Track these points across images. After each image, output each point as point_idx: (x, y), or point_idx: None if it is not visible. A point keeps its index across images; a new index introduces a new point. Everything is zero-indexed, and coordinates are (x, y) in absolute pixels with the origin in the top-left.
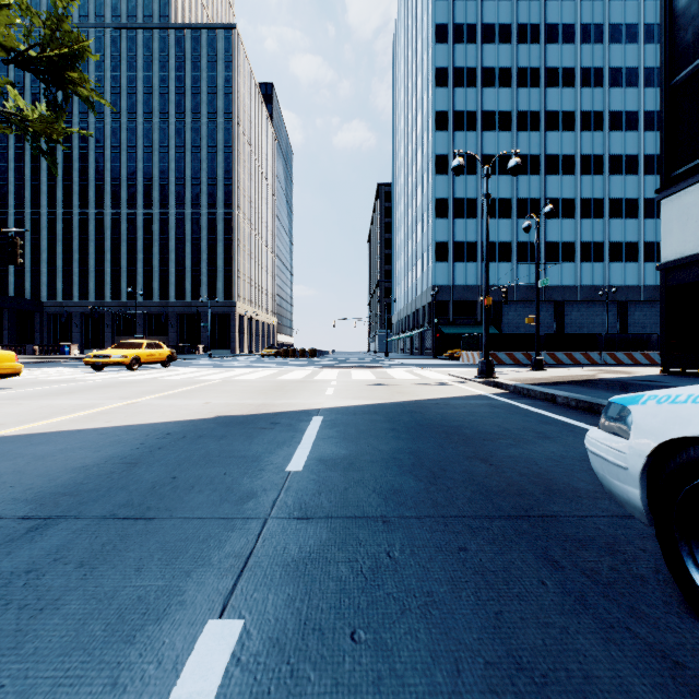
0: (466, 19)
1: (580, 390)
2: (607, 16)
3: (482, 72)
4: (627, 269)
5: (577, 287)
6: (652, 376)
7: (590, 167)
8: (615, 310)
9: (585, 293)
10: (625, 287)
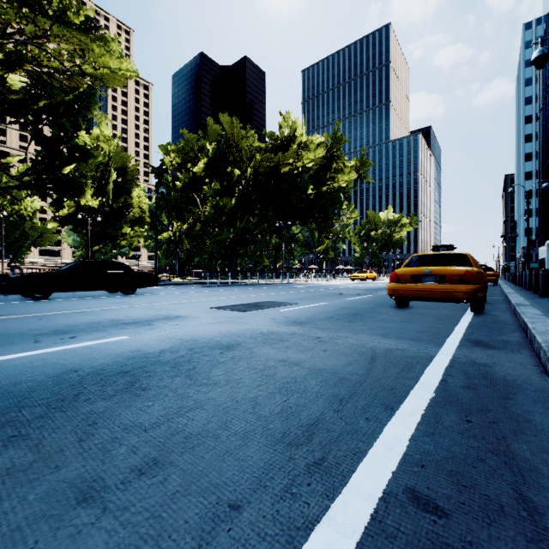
0: None
1: None
2: None
3: None
4: None
5: None
6: None
7: None
8: None
9: None
10: None
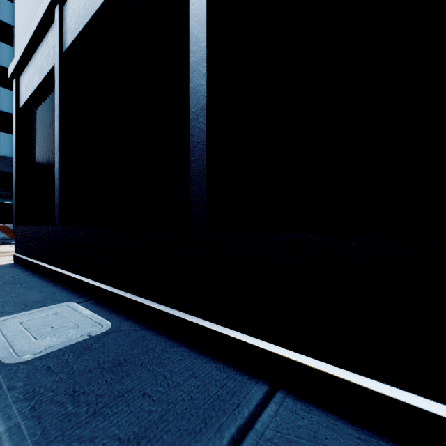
0: None
1: None
2: None
3: None
4: None
5: None
6: None
7: None
8: None
9: None
10: None
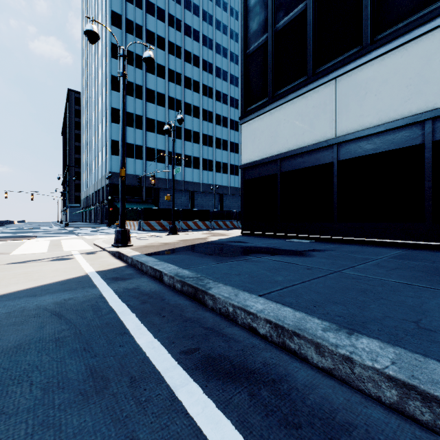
0: None
1: (192, 259)
2: (215, 37)
3: (146, 32)
4: (223, 177)
5: (200, 184)
6: (238, 237)
7: (207, 117)
8: (218, 198)
9: (205, 187)
10: (222, 186)
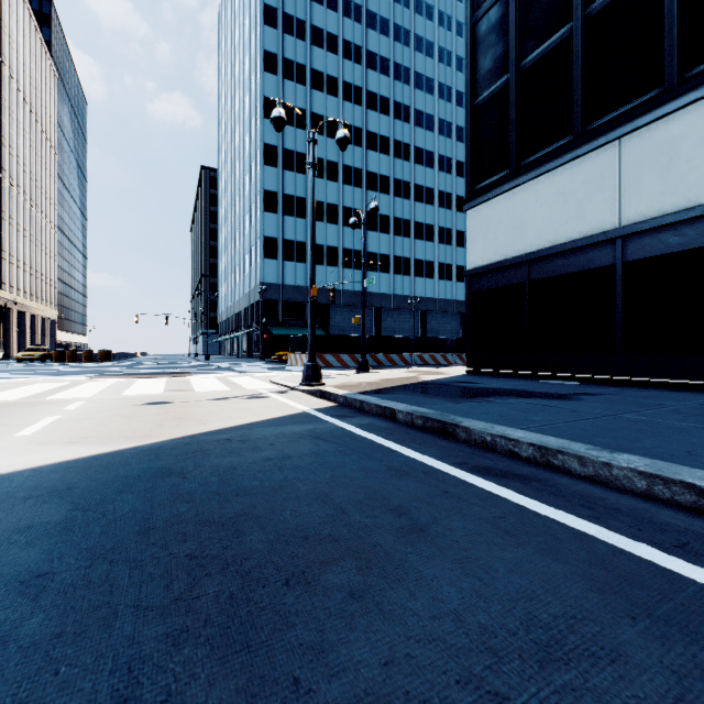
0: (296, 12)
1: (418, 399)
2: (413, 64)
3: (311, 73)
4: (427, 283)
5: (391, 296)
6: (463, 376)
7: (401, 191)
8: (419, 318)
9: (398, 301)
10: (425, 299)
